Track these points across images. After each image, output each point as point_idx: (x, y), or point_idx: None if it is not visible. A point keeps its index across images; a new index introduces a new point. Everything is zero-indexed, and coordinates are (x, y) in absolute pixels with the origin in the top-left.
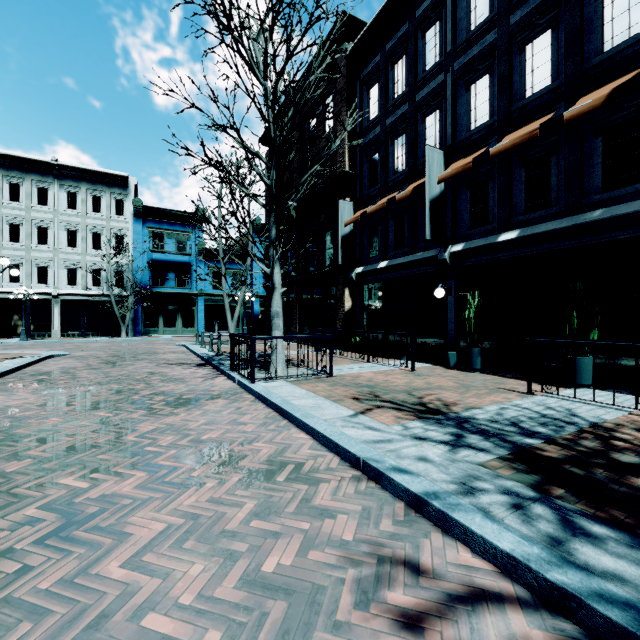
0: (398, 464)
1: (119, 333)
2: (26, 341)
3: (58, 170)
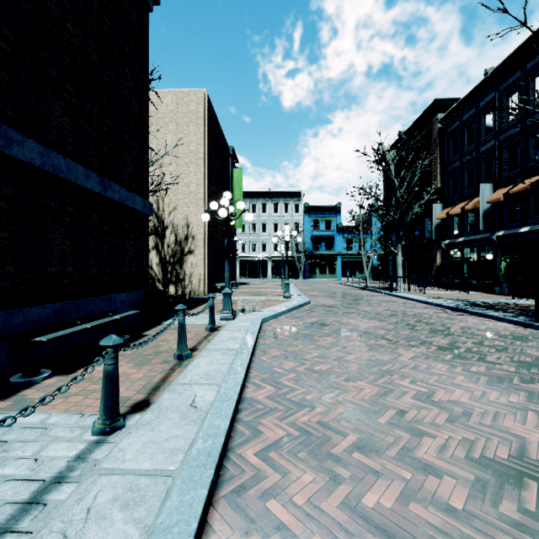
0: (435, 302)
1: (296, 277)
2: (263, 280)
3: (270, 194)
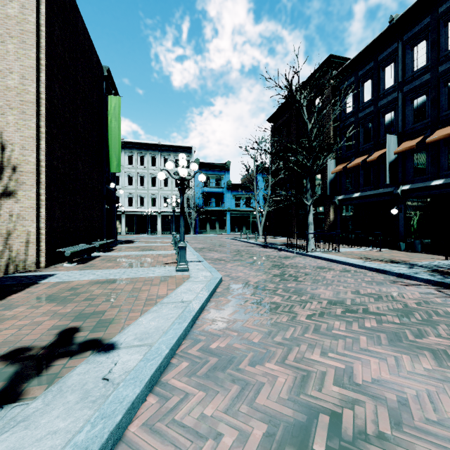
0: (391, 269)
1: (187, 232)
2: (152, 236)
3: (160, 147)
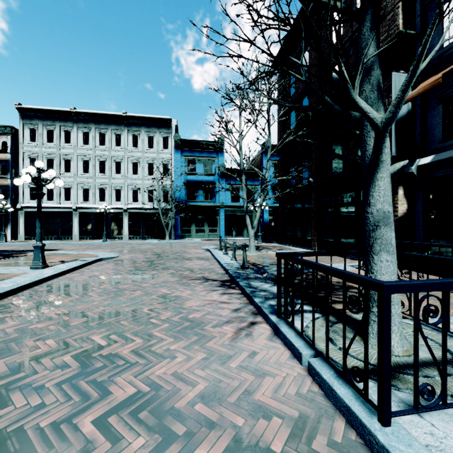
0: None
1: (165, 236)
2: (105, 242)
3: (127, 120)
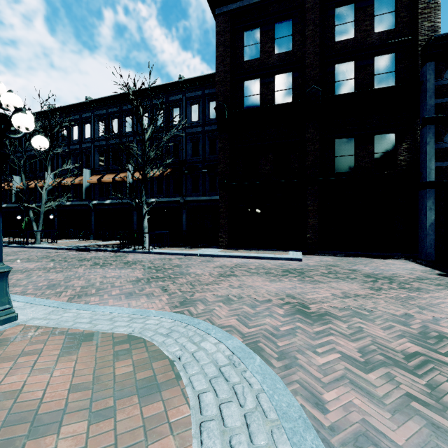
0: None
1: None
2: None
3: None
